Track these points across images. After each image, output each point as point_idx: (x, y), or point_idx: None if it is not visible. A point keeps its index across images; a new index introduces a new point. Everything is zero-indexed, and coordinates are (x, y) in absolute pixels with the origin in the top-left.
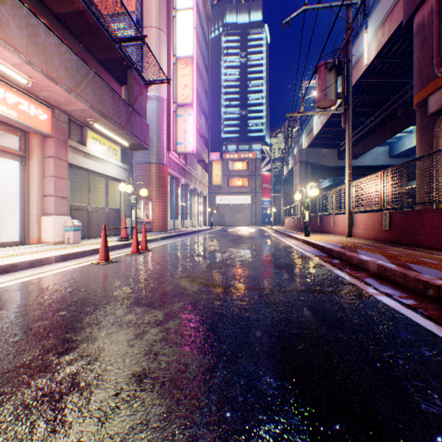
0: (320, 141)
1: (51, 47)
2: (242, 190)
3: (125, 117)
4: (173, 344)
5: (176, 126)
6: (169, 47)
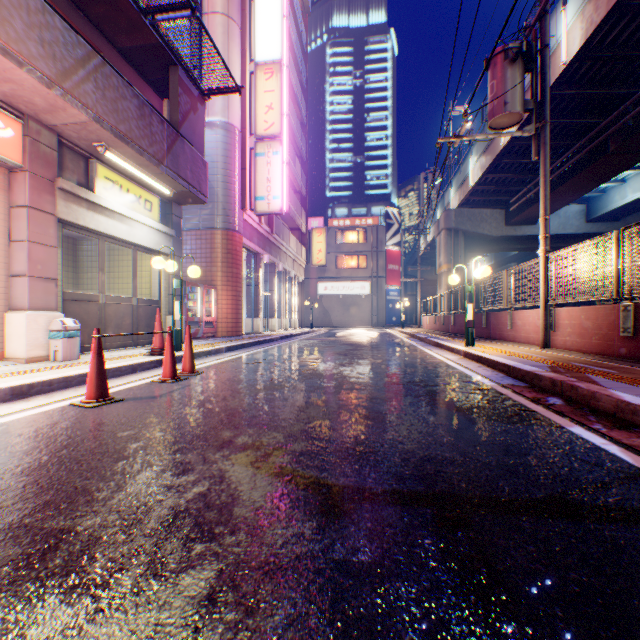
0: (479, 197)
1: None
2: (356, 273)
3: (163, 143)
4: None
5: (255, 171)
6: (244, 45)
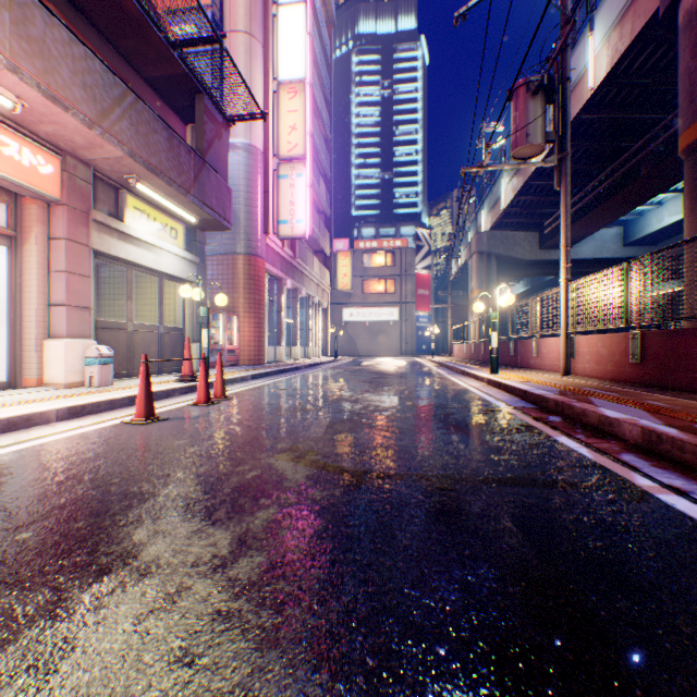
0: (512, 220)
1: (55, 45)
2: (384, 299)
3: (190, 173)
4: (239, 630)
5: (278, 194)
6: (266, 64)
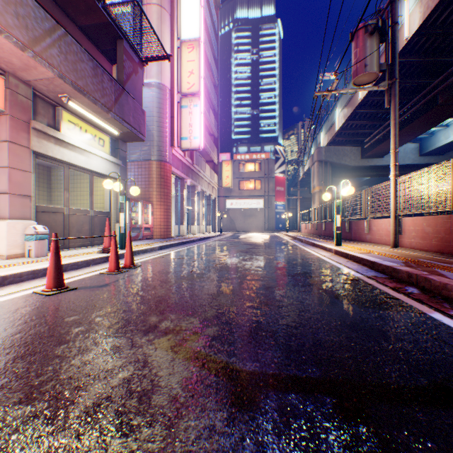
0: (342, 138)
1: None
2: (253, 193)
3: (111, 96)
4: None
5: (180, 119)
6: (172, 27)
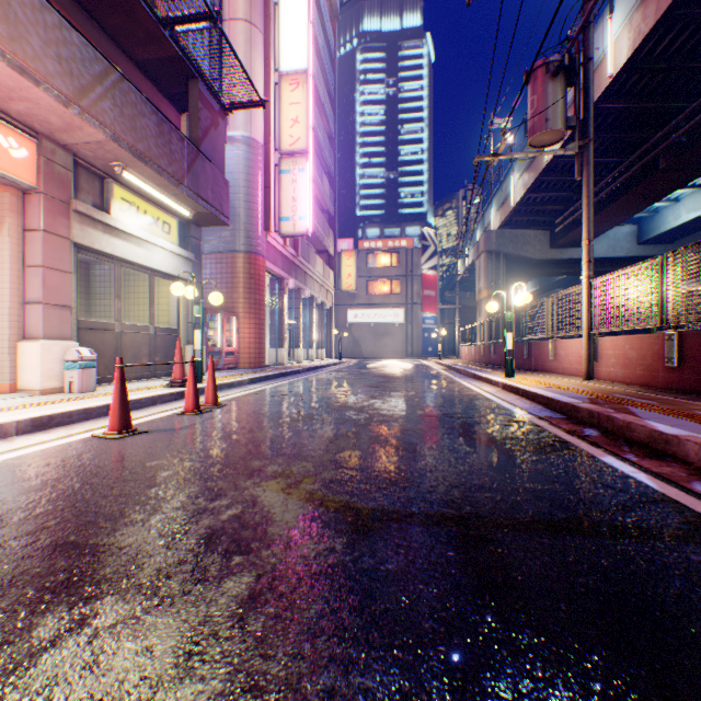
0: (522, 218)
1: (23, 9)
2: (389, 300)
3: (182, 162)
4: None
5: (279, 190)
6: (267, 54)
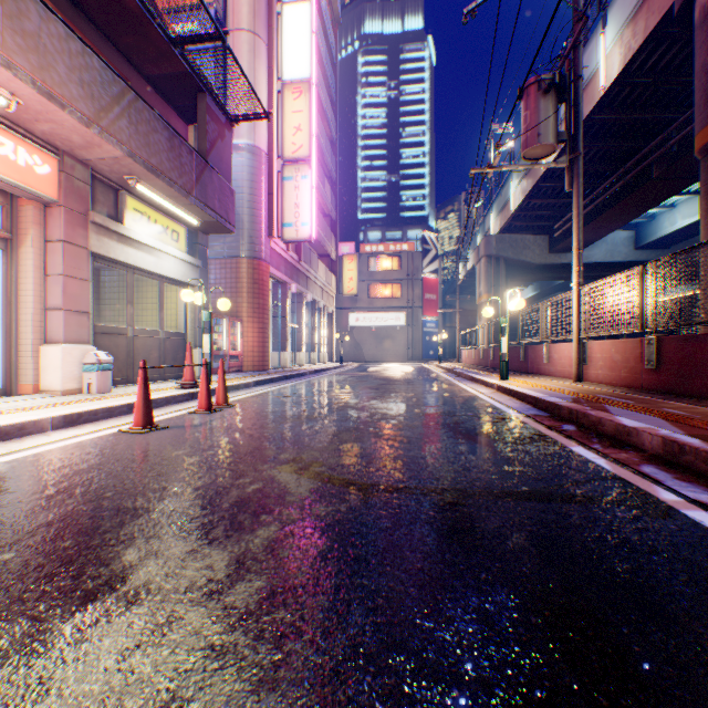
0: (521, 223)
1: (51, 40)
2: (391, 303)
3: (192, 174)
4: (233, 669)
5: (282, 196)
6: (270, 63)
